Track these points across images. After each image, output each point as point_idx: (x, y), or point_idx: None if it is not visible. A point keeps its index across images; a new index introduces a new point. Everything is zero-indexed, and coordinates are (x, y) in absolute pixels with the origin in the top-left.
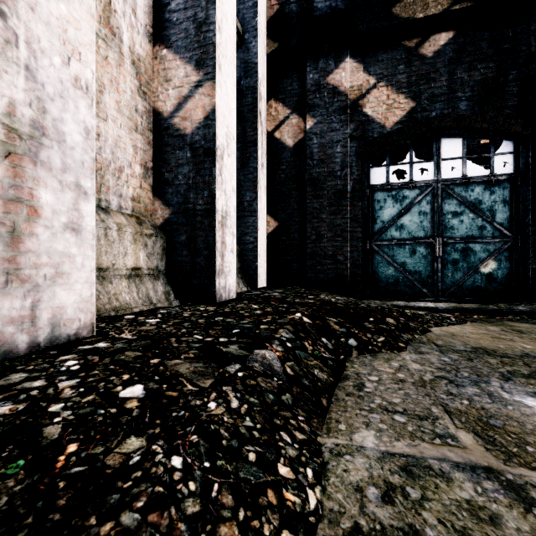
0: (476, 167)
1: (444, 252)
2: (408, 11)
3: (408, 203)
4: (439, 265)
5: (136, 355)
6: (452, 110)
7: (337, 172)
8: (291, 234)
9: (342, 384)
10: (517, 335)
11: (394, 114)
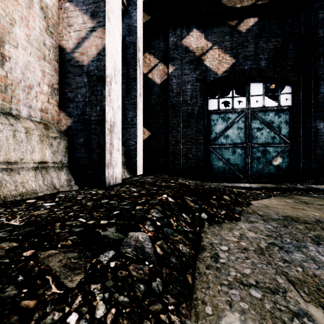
0: (270, 101)
1: (252, 152)
2: (231, 2)
3: (231, 122)
4: (249, 160)
5: (11, 246)
6: (257, 66)
7: (188, 101)
8: (159, 140)
9: (202, 256)
10: (305, 205)
11: (223, 66)
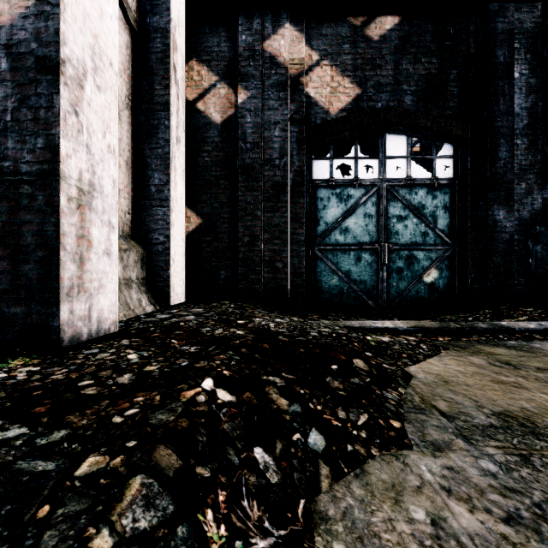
0: (420, 168)
1: (389, 259)
2: None
3: (353, 204)
4: (384, 273)
5: None
6: (398, 104)
7: (276, 160)
8: (218, 235)
9: None
10: (516, 373)
11: (339, 99)
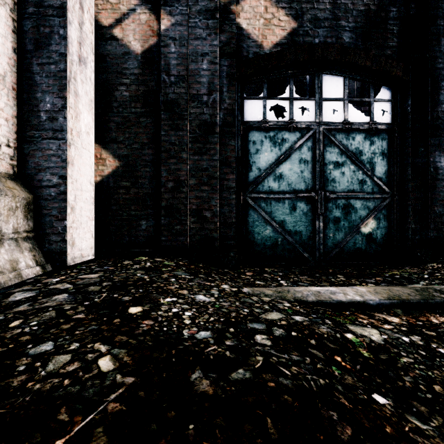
0: (357, 112)
1: (325, 209)
2: None
3: (287, 148)
4: (321, 223)
5: None
6: (336, 40)
7: (203, 96)
8: (138, 180)
9: None
10: None
11: (274, 32)
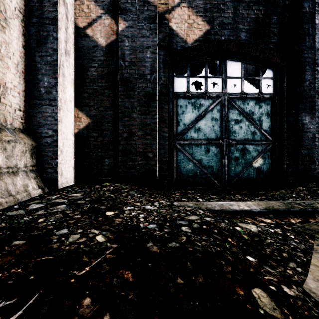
0: (250, 86)
1: (229, 151)
2: None
3: (204, 110)
4: (226, 161)
5: None
6: (236, 38)
7: (147, 75)
8: (103, 131)
9: None
10: None
11: (194, 32)
